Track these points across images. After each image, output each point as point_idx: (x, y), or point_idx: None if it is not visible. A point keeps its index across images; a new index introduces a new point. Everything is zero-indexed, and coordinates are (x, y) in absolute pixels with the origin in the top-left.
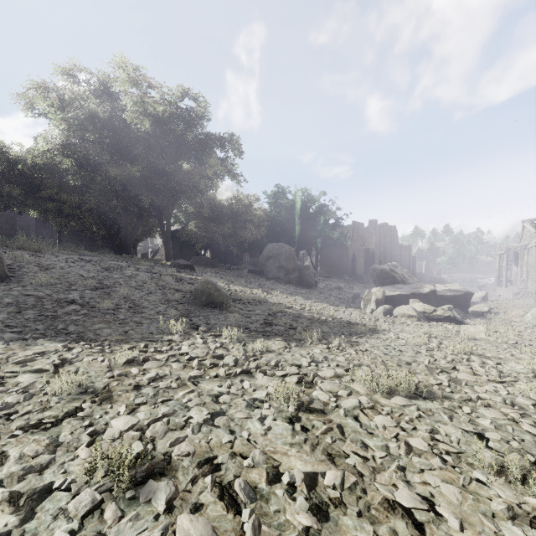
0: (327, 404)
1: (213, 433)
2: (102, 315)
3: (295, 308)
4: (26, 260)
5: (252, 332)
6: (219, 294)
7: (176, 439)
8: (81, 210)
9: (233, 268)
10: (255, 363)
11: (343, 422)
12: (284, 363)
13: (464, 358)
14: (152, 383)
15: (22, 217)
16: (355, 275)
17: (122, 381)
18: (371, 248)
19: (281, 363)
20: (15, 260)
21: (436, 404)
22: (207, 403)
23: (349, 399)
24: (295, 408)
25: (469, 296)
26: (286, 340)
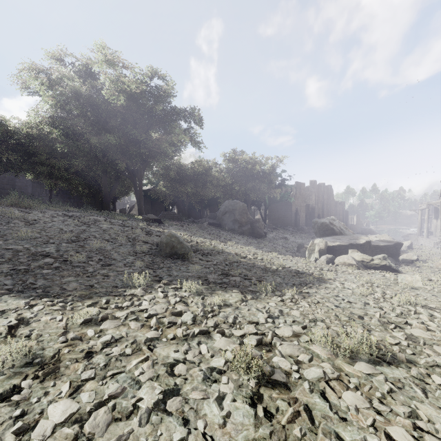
0: (289, 375)
1: (164, 424)
2: (73, 268)
3: (248, 258)
4: (14, 216)
5: (210, 284)
6: (182, 246)
7: (118, 438)
8: (68, 173)
9: (195, 221)
10: (212, 320)
11: (310, 401)
12: (241, 320)
13: (410, 309)
14: (105, 350)
15: (20, 179)
16: (298, 226)
17: (75, 346)
18: (311, 204)
19: (239, 319)
20: (5, 215)
21: (403, 371)
22: (160, 375)
23: (312, 369)
24: (255, 382)
25: (399, 246)
26: (242, 292)
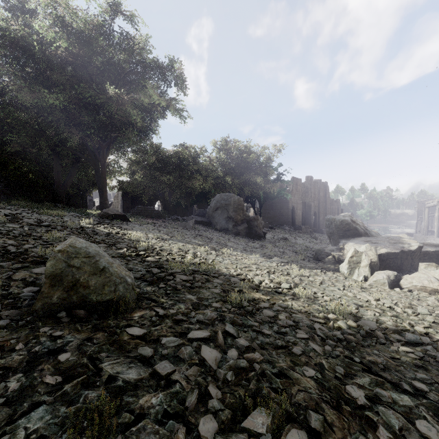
0: None
1: None
2: None
3: (266, 287)
4: None
5: None
6: (104, 280)
7: None
8: (3, 153)
9: (179, 219)
10: None
11: None
12: None
13: None
14: None
15: None
16: (294, 225)
17: None
18: (307, 201)
19: None
20: None
21: None
22: None
23: None
24: None
25: None
26: None
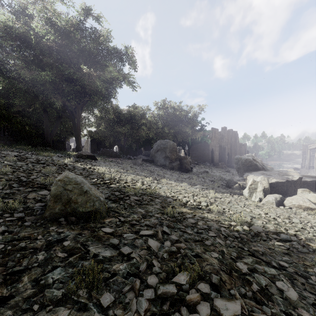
0: None
1: None
2: None
3: (190, 204)
4: None
5: None
6: (86, 198)
7: None
8: (9, 112)
9: (131, 158)
10: None
11: None
12: None
13: None
14: None
15: None
16: (213, 162)
17: None
18: (222, 145)
19: None
20: None
21: None
22: None
23: None
24: None
25: None
26: None
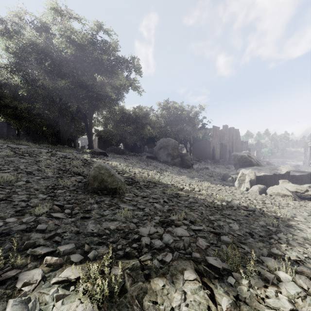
0: None
1: None
2: None
3: (186, 189)
4: None
5: (142, 255)
6: (113, 179)
7: None
8: (31, 114)
9: (136, 155)
10: None
11: None
12: None
13: None
14: None
15: None
16: (214, 159)
17: None
18: (224, 142)
19: None
20: None
21: None
22: None
23: None
24: None
25: None
26: (200, 275)
